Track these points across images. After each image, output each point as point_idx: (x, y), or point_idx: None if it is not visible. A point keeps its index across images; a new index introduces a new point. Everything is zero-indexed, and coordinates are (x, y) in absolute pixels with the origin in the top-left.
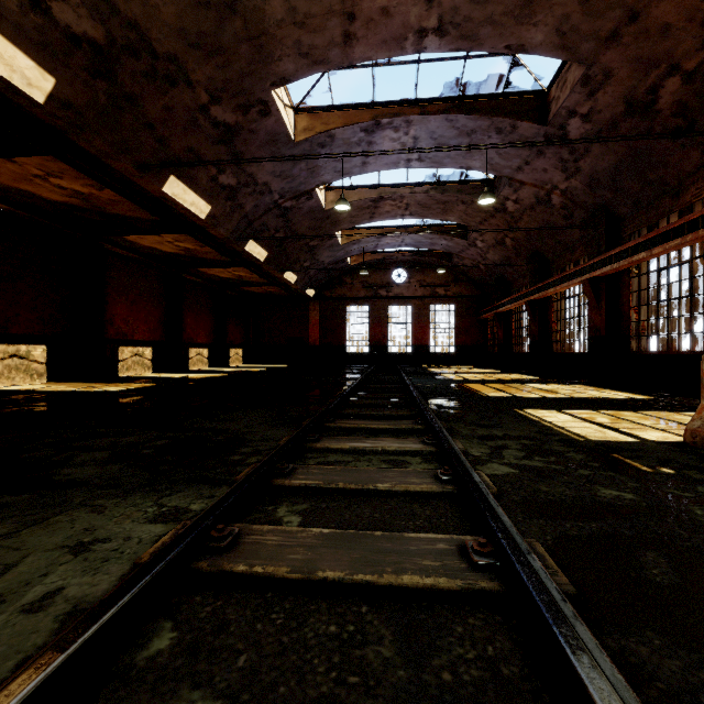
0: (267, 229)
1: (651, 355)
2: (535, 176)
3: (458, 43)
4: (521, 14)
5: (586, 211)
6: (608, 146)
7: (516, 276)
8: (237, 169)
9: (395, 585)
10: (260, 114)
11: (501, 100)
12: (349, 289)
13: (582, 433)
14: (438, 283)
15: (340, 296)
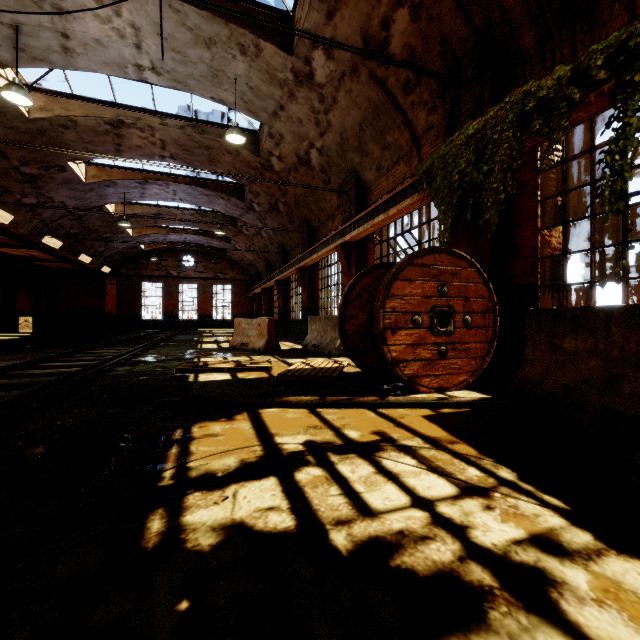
0: (63, 227)
1: (294, 321)
2: (250, 221)
3: (184, 164)
4: (211, 163)
5: (277, 244)
6: (273, 218)
7: (263, 271)
8: (38, 195)
9: (97, 359)
10: (58, 171)
11: (220, 184)
12: (144, 269)
13: (204, 347)
14: (219, 269)
15: (136, 273)
